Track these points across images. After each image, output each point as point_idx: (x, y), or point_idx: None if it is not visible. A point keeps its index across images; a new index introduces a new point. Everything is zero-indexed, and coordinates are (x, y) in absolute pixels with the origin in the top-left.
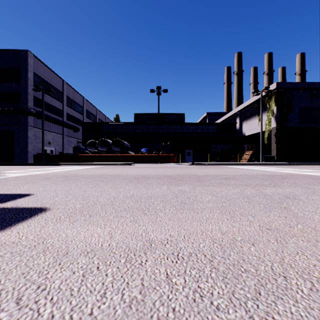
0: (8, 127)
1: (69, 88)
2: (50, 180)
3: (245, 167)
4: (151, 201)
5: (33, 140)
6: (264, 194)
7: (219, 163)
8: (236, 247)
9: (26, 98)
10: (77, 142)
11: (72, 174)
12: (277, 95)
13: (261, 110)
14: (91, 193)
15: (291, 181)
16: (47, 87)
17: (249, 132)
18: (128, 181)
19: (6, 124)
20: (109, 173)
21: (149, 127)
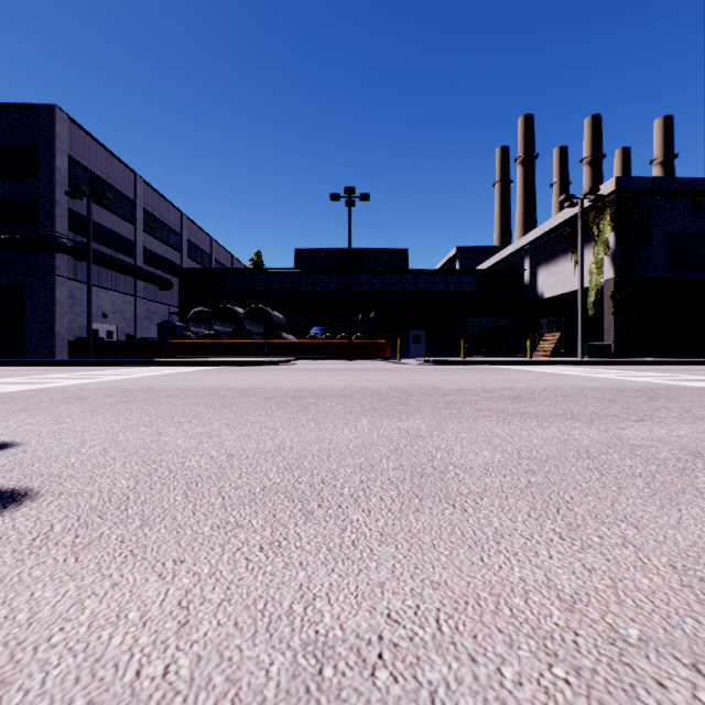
0: (10, 279)
1: (149, 192)
2: (85, 402)
3: (547, 370)
4: (328, 468)
5: (68, 308)
6: (627, 443)
7: (486, 361)
8: (643, 688)
9: (51, 214)
10: (167, 314)
11: (146, 386)
12: (616, 206)
13: (580, 240)
14: (172, 440)
15: (675, 405)
16: (99, 190)
17: (552, 290)
18: (276, 405)
19: (6, 272)
20: (233, 383)
21: (328, 280)
